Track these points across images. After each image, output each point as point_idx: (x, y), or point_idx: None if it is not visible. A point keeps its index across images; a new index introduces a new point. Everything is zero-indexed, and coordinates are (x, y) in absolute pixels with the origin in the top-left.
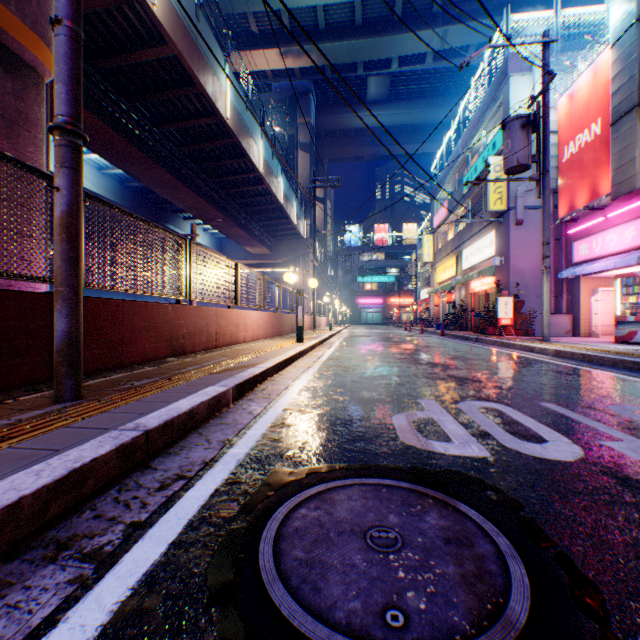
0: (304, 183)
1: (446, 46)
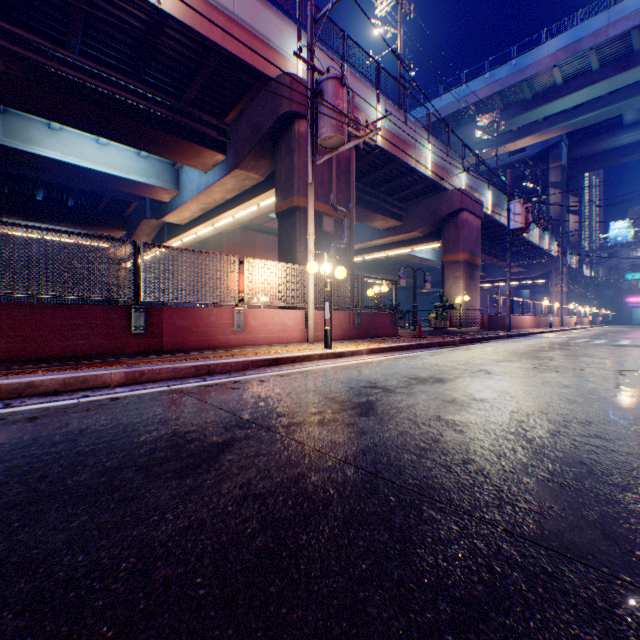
0: (554, 213)
1: None
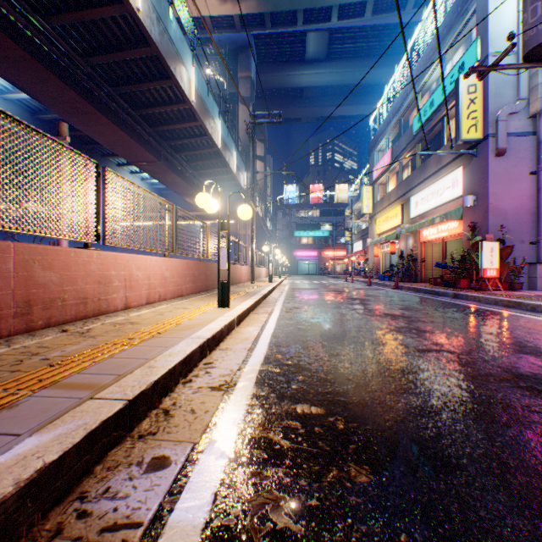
0: (244, 136)
1: None
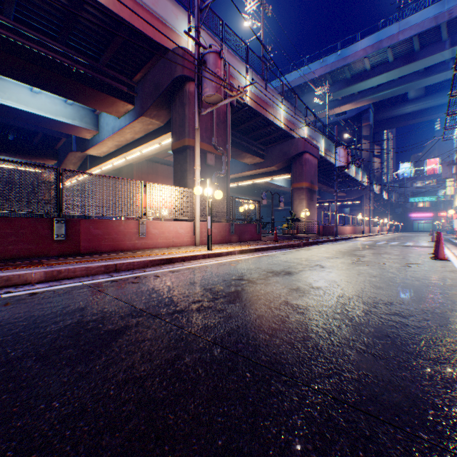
0: (365, 157)
1: None
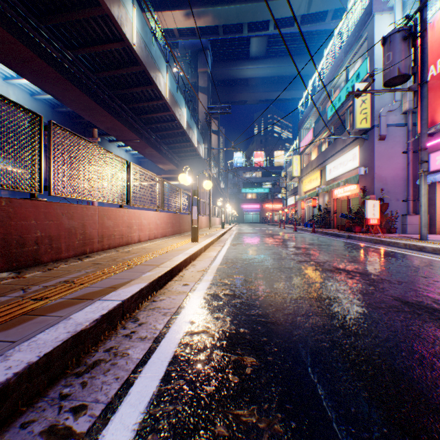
0: (203, 117)
1: (311, 11)
